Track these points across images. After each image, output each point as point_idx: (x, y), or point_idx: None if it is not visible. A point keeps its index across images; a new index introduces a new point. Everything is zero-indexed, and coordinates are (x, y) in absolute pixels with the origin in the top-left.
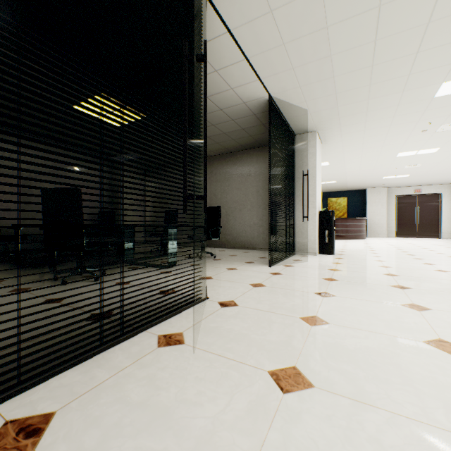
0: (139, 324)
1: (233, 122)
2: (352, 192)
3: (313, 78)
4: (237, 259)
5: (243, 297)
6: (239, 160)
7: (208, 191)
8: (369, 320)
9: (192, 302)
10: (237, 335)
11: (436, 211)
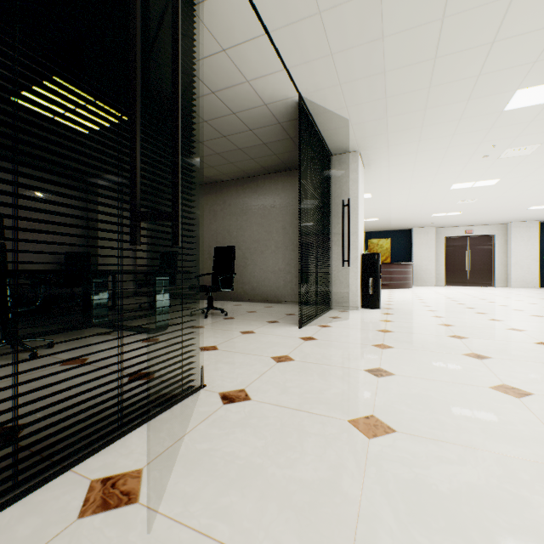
0: (65, 452)
1: (251, 133)
2: (396, 233)
3: (358, 72)
4: (256, 317)
5: (260, 381)
6: (260, 187)
7: (220, 227)
8: (455, 421)
9: (175, 397)
10: (244, 469)
11: (489, 256)
